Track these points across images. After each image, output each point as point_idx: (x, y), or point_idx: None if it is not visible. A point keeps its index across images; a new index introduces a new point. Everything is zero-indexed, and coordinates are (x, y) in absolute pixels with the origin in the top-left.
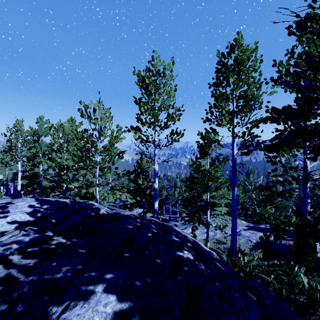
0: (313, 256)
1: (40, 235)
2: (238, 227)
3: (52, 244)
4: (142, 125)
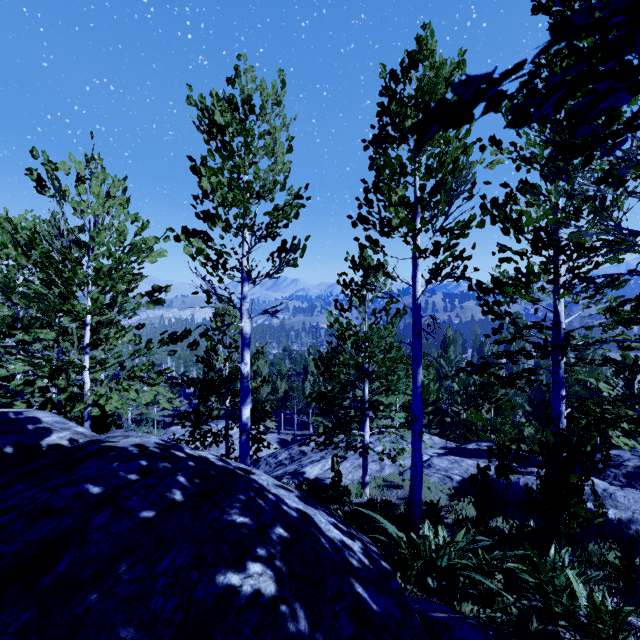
0: (578, 512)
1: None
2: (426, 450)
3: None
4: (209, 225)
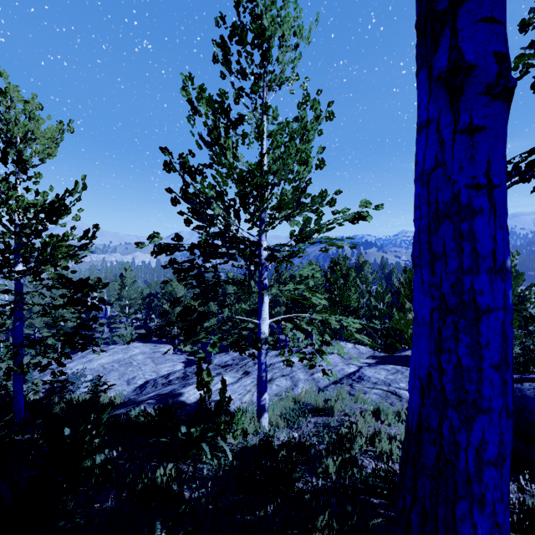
0: None
1: None
2: (352, 360)
3: None
4: None
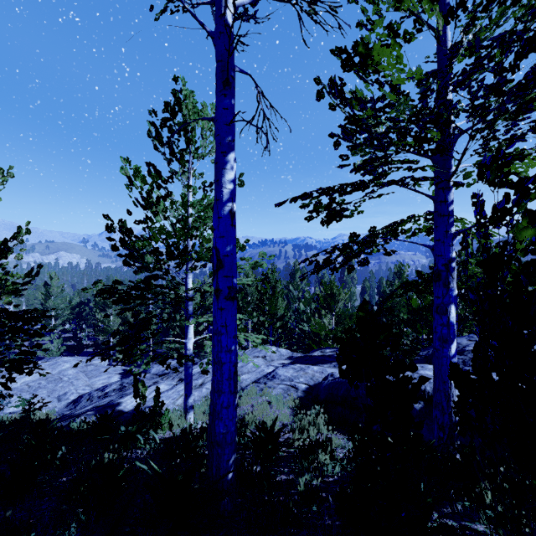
0: None
1: None
2: (272, 362)
3: None
4: None
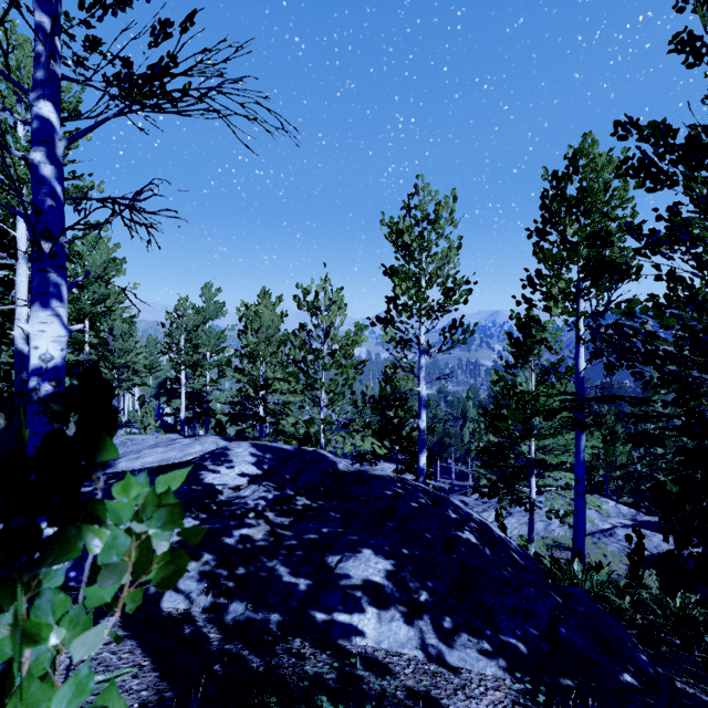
0: None
1: (281, 493)
2: (609, 518)
3: (297, 504)
4: (397, 316)
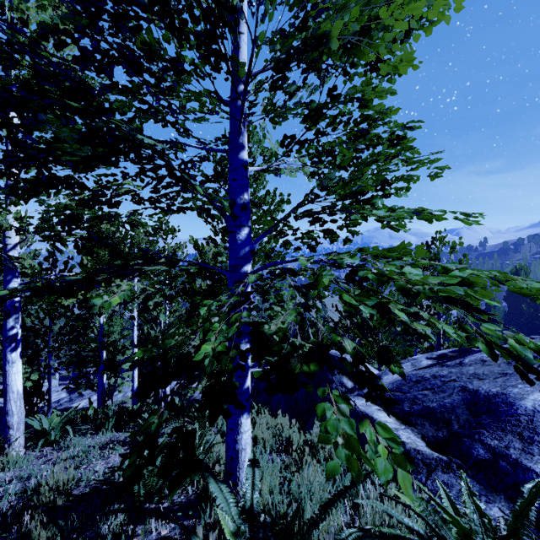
0: None
1: None
2: None
3: None
4: None
